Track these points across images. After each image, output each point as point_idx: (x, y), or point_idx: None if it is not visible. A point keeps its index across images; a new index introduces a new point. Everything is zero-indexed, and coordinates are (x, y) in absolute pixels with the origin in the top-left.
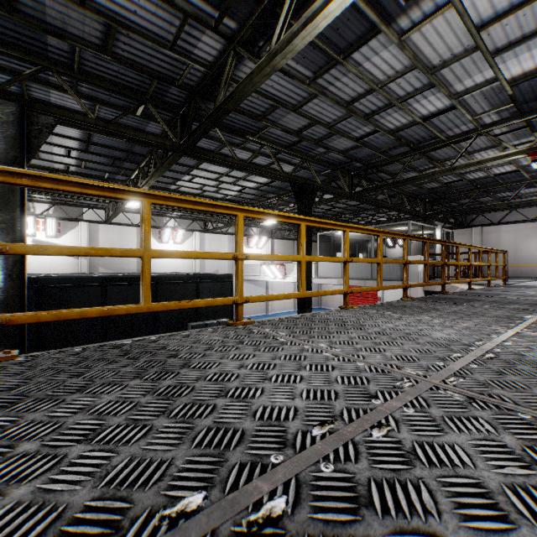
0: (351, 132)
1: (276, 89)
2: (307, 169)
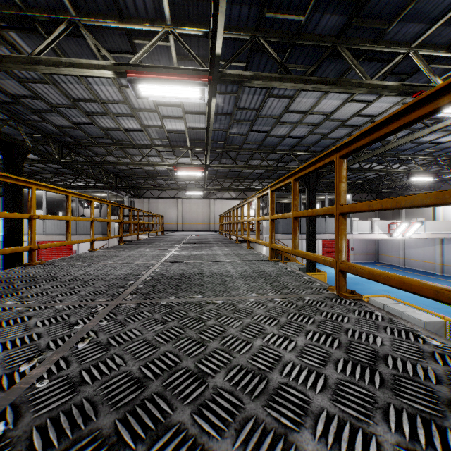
0: (71, 117)
1: None
2: (12, 126)
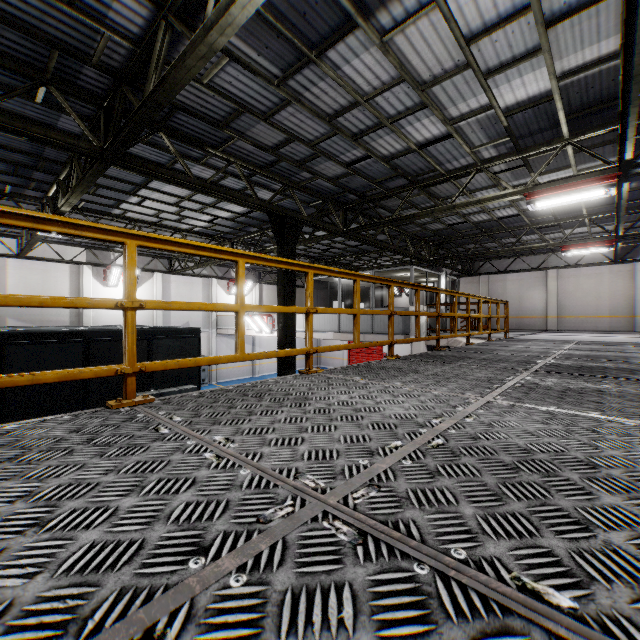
0: (340, 156)
1: (236, 87)
2: (292, 198)
